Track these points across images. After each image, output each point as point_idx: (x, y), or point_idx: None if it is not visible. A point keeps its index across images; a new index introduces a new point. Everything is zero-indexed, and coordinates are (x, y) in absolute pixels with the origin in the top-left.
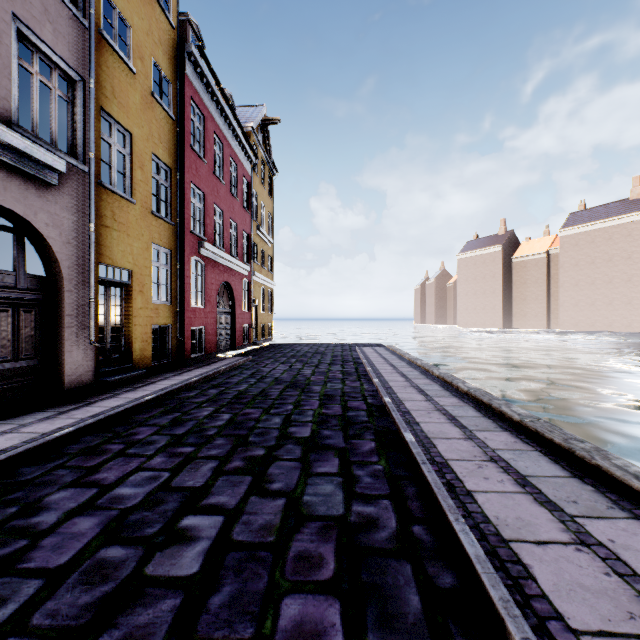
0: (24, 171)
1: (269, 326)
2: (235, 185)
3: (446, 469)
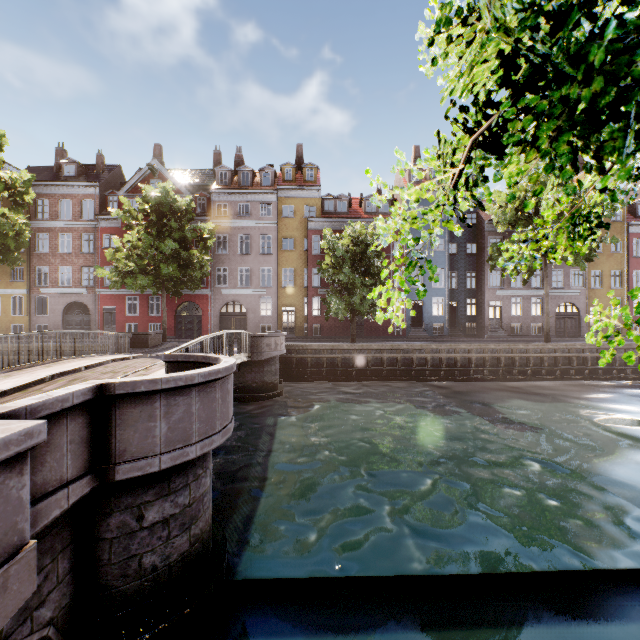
0: (572, 295)
1: None
2: None
3: None
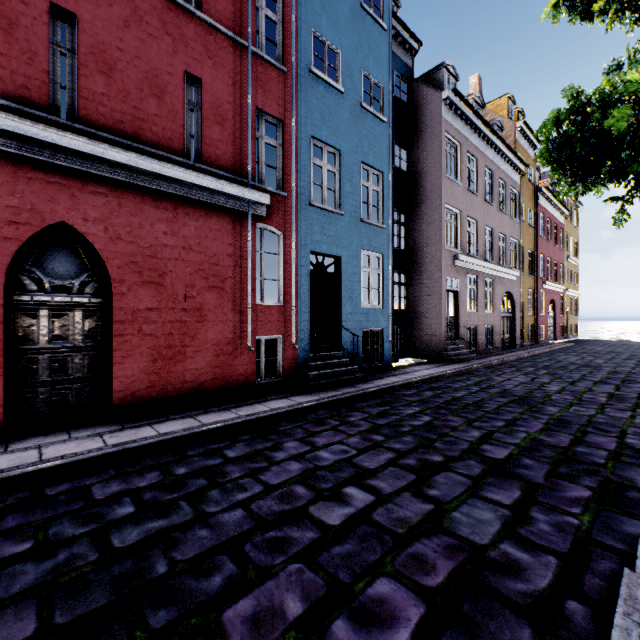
0: (511, 280)
1: (574, 326)
2: (555, 237)
3: None
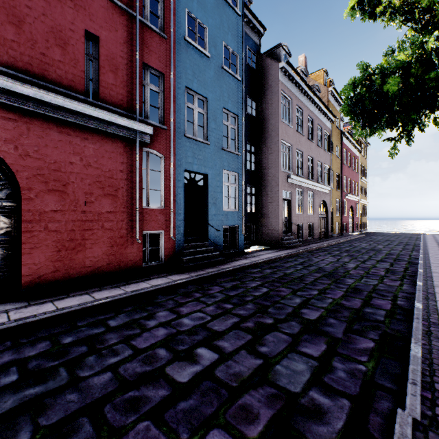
0: (325, 192)
1: (365, 223)
2: (353, 165)
3: (425, 246)
